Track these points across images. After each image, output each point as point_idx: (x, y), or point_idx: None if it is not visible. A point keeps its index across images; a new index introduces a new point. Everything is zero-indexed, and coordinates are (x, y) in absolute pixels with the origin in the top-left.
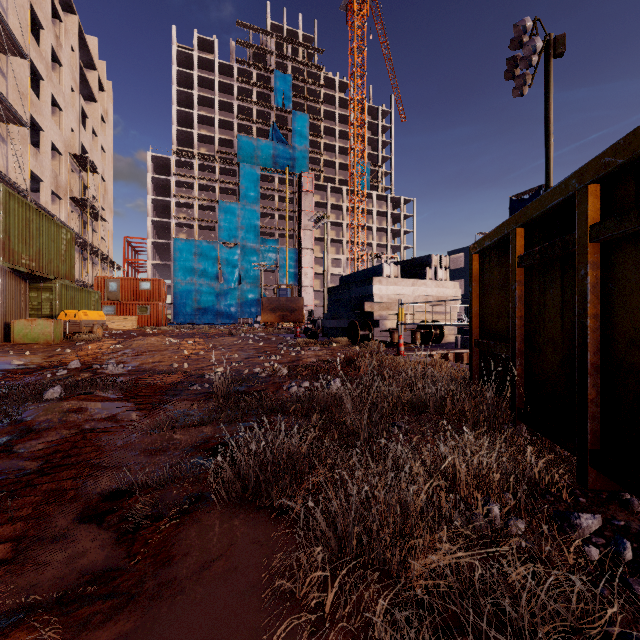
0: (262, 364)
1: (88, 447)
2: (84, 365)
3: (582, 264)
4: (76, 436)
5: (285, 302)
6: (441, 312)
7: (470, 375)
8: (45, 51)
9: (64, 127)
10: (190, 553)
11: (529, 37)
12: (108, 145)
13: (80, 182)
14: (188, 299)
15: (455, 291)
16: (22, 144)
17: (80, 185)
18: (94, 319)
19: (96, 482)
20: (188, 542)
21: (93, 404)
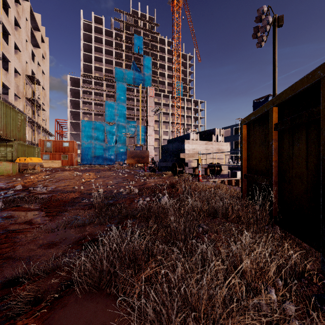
0: (124, 187)
1: (6, 243)
2: (24, 188)
3: None
4: (1, 235)
5: (139, 153)
6: (220, 158)
7: (241, 194)
8: (11, 19)
9: (22, 60)
10: None
11: (265, 16)
12: (46, 71)
13: (31, 90)
14: (89, 151)
15: (227, 147)
16: None
17: (31, 91)
18: (36, 162)
19: (3, 271)
20: None
21: (19, 213)
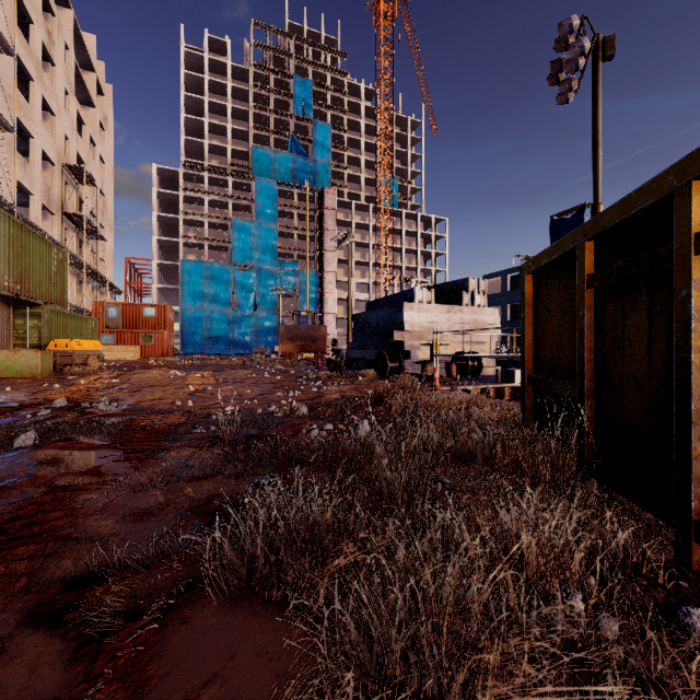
0: (278, 401)
1: (57, 511)
2: (72, 403)
3: (683, 283)
4: (45, 496)
5: (305, 330)
6: (479, 342)
7: (522, 417)
8: (35, 48)
9: (57, 134)
10: (173, 673)
11: (575, 38)
12: (108, 155)
13: (76, 196)
14: (198, 327)
15: (494, 318)
16: (8, 152)
17: (76, 199)
18: (89, 349)
19: (60, 562)
20: (171, 654)
21: (72, 453)
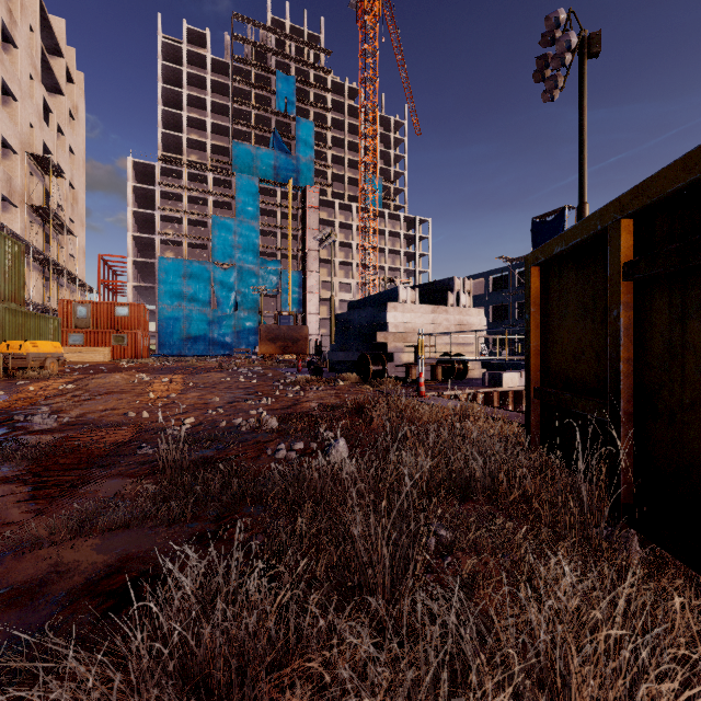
0: (247, 411)
1: None
2: (5, 415)
3: None
4: None
5: (286, 331)
6: (464, 343)
7: (527, 436)
8: None
9: (20, 121)
10: None
11: (562, 33)
12: (78, 146)
13: (41, 188)
14: (176, 327)
15: (480, 319)
16: None
17: (41, 191)
18: (47, 351)
19: None
20: None
21: None
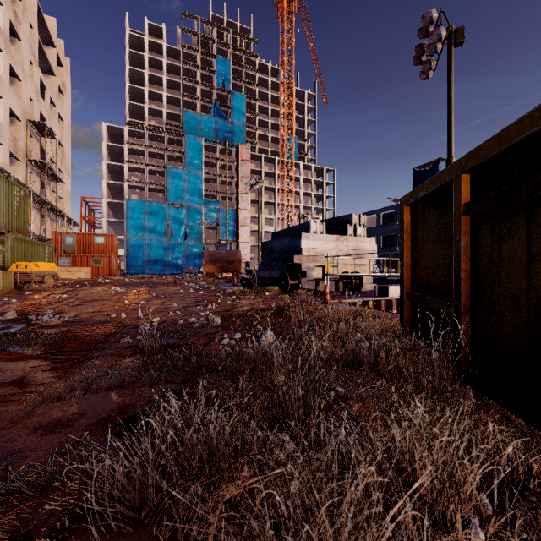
0: (198, 313)
1: None
2: (21, 316)
3: None
4: None
5: (224, 255)
6: (360, 264)
7: (401, 327)
8: (4, 25)
9: (23, 96)
10: None
11: (434, 27)
12: (66, 115)
13: (38, 146)
14: (139, 252)
15: (372, 246)
16: None
17: (38, 149)
18: (45, 270)
19: None
20: None
21: (2, 364)
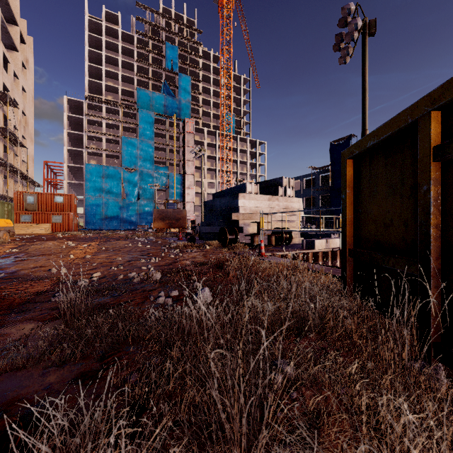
0: (140, 267)
1: None
2: None
3: None
4: None
5: (172, 213)
6: (289, 221)
7: (343, 285)
8: None
9: None
10: None
11: (352, 19)
12: (29, 87)
13: (1, 114)
14: (97, 210)
15: (299, 205)
16: None
17: (1, 116)
18: (0, 226)
19: None
20: None
21: None
